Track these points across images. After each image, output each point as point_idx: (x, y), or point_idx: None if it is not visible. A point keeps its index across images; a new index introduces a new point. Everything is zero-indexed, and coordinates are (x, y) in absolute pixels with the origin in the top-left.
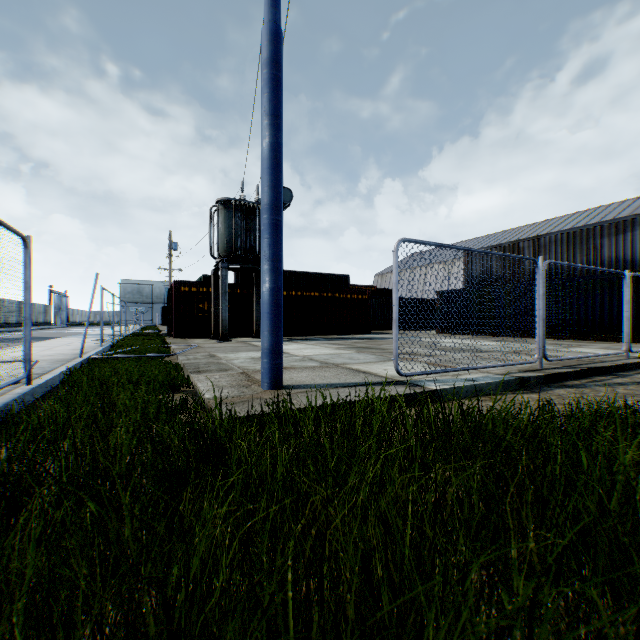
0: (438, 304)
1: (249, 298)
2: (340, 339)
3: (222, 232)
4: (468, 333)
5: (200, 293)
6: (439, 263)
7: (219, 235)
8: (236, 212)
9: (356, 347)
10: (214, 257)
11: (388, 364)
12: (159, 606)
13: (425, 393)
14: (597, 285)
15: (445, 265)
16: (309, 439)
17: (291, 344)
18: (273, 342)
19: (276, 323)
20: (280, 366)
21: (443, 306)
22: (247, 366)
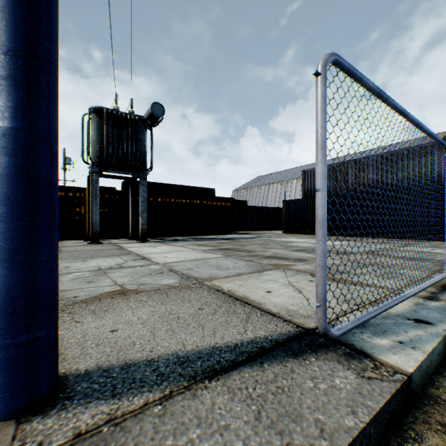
0: (284, 210)
1: (126, 203)
2: (207, 239)
3: (95, 139)
4: (307, 233)
5: (77, 198)
6: (278, 182)
7: (92, 142)
8: (109, 121)
9: (222, 249)
10: (87, 163)
11: (266, 277)
12: None
13: (399, 390)
14: (411, 195)
15: (282, 184)
16: None
17: (160, 246)
18: (12, 283)
19: (23, 230)
20: (40, 345)
21: (287, 212)
22: (70, 289)
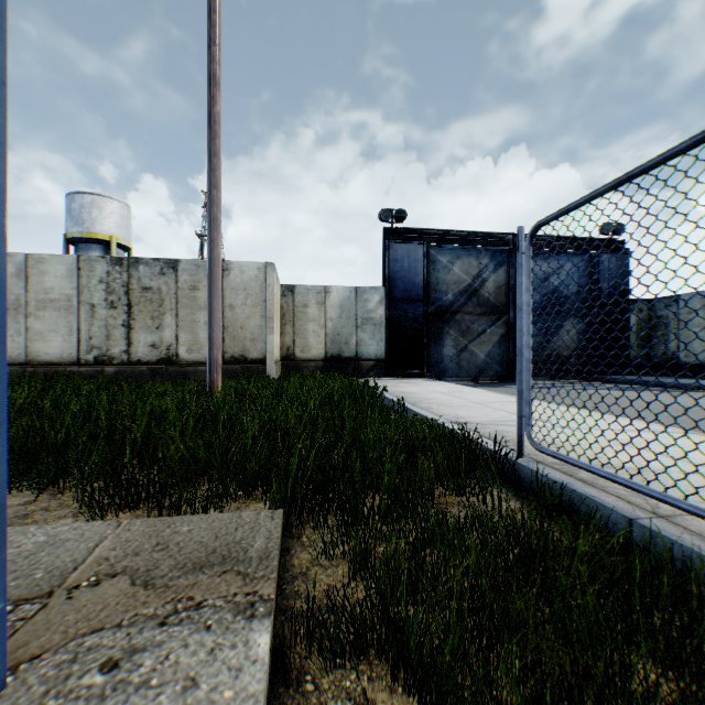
0: None
1: None
2: None
3: None
4: None
5: None
6: None
7: None
8: None
9: None
10: None
11: None
12: (336, 421)
13: None
14: None
15: None
16: (253, 439)
17: None
18: None
19: None
20: None
21: None
22: None
